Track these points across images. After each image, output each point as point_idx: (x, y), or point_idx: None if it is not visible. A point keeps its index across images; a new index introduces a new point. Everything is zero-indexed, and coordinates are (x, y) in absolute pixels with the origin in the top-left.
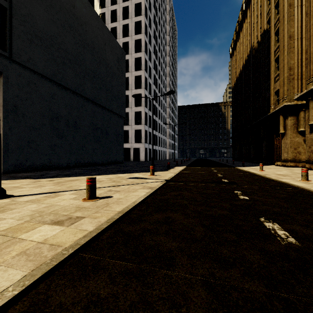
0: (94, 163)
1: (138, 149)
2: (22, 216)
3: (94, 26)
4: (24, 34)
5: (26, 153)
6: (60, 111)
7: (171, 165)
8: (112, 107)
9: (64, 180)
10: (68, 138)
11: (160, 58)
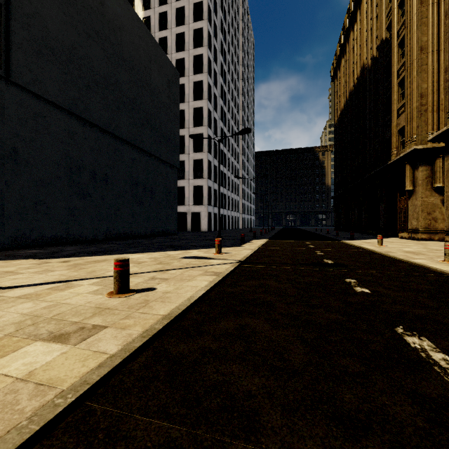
0: (134, 234)
1: (198, 215)
2: (3, 325)
3: (134, 33)
4: (28, 43)
5: (31, 220)
6: (83, 158)
7: (246, 237)
8: (160, 152)
9: (86, 260)
10: (94, 198)
11: (229, 82)
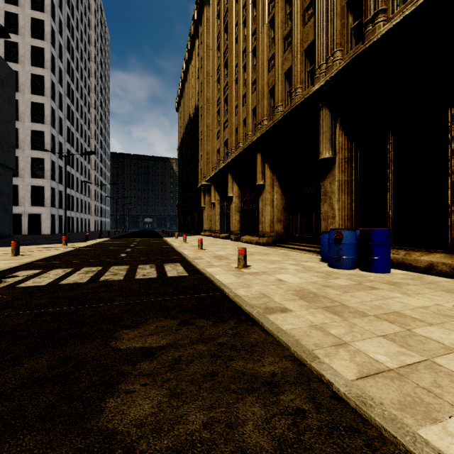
0: None
1: (38, 216)
2: None
3: None
4: None
5: None
6: None
7: (92, 238)
8: None
9: None
10: None
11: (78, 80)
